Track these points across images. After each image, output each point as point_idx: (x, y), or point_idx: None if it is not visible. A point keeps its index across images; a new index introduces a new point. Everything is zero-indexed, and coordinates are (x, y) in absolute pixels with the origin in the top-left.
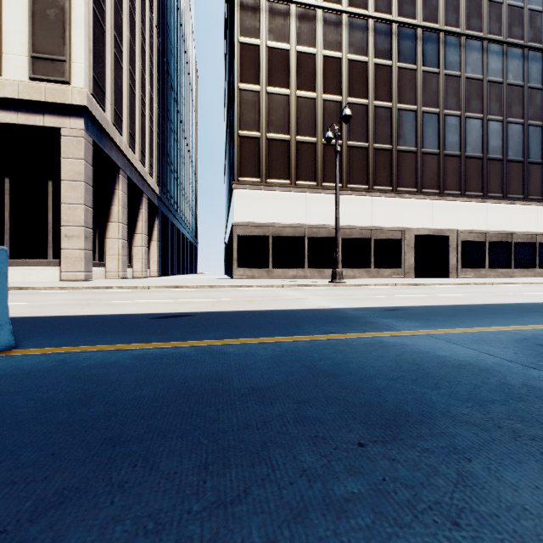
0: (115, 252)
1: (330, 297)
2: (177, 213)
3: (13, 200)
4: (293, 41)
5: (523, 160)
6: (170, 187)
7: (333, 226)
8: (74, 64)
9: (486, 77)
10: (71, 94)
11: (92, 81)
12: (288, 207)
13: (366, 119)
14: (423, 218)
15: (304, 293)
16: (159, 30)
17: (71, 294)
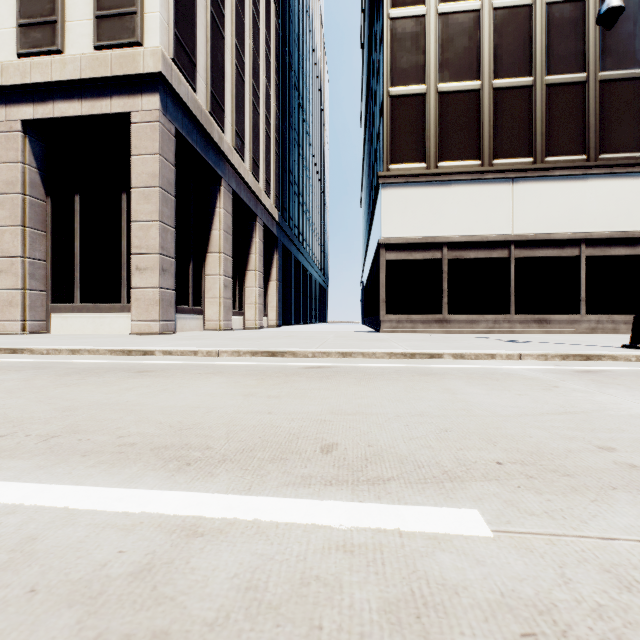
0: (216, 293)
1: None
2: (303, 247)
3: (83, 225)
4: None
5: None
6: (293, 214)
7: (569, 236)
8: (147, 15)
9: None
10: (142, 59)
11: (172, 41)
12: (478, 206)
13: None
14: None
15: None
16: (279, 8)
17: (7, 378)
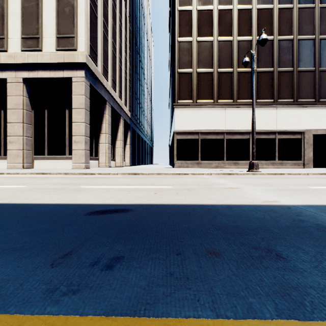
0: (104, 151)
1: (262, 187)
2: (141, 128)
3: (49, 122)
4: (216, 3)
5: None
6: (137, 113)
7: (246, 131)
8: (79, 38)
9: None
10: (77, 56)
11: (89, 48)
12: (212, 118)
13: (272, 50)
14: (321, 121)
15: (232, 181)
16: (130, 18)
17: (64, 179)
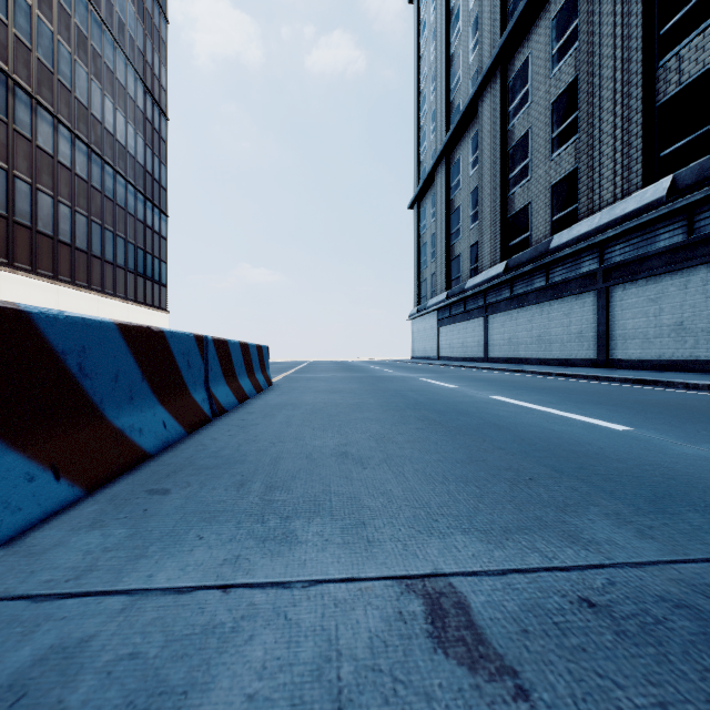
0: None
1: None
2: None
3: None
4: None
5: (89, 252)
6: None
7: None
8: None
9: (58, 157)
10: None
11: None
12: None
13: None
14: None
15: None
16: None
17: None
